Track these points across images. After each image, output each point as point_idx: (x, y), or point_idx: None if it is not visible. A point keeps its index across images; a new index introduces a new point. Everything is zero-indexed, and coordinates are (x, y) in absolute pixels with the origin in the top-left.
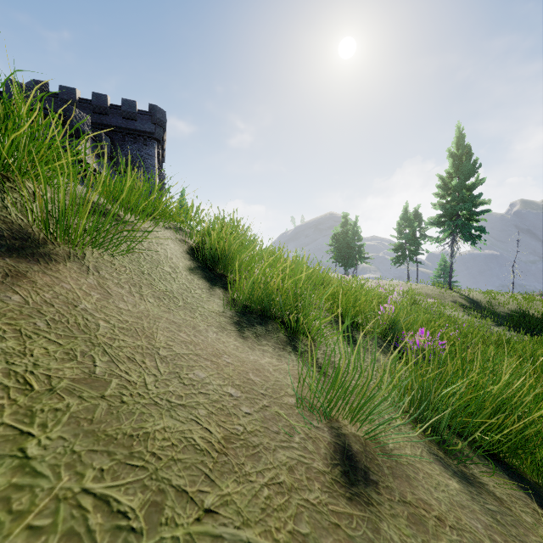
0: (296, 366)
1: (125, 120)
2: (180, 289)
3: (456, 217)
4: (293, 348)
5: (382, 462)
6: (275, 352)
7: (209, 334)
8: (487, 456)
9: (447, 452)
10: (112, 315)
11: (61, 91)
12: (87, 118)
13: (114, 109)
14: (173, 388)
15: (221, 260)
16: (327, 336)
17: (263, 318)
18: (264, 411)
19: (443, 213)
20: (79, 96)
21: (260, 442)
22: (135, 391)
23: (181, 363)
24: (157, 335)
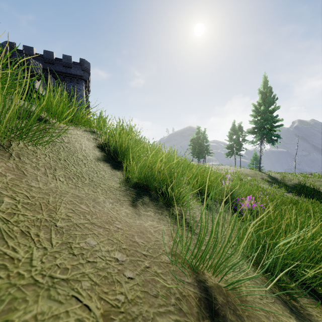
0: (171, 227)
1: (65, 67)
2: (88, 171)
3: (263, 129)
4: (169, 212)
5: (242, 312)
6: (155, 216)
7: (106, 205)
8: (303, 287)
9: (281, 289)
10: (20, 192)
11: (24, 48)
12: (40, 65)
13: (57, 61)
14: (61, 260)
15: (120, 152)
16: (190, 202)
17: (148, 191)
18: (145, 273)
19: (255, 126)
20: (35, 52)
21: (139, 312)
22: (15, 270)
23: (75, 232)
24: (59, 208)
